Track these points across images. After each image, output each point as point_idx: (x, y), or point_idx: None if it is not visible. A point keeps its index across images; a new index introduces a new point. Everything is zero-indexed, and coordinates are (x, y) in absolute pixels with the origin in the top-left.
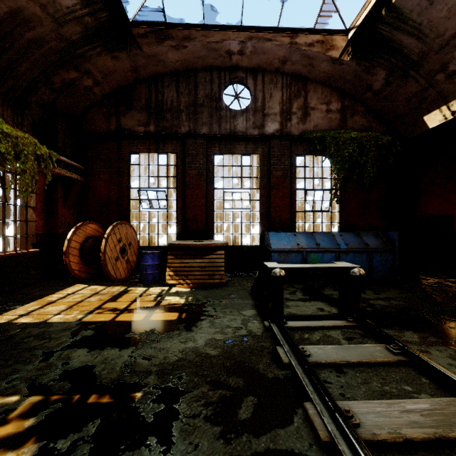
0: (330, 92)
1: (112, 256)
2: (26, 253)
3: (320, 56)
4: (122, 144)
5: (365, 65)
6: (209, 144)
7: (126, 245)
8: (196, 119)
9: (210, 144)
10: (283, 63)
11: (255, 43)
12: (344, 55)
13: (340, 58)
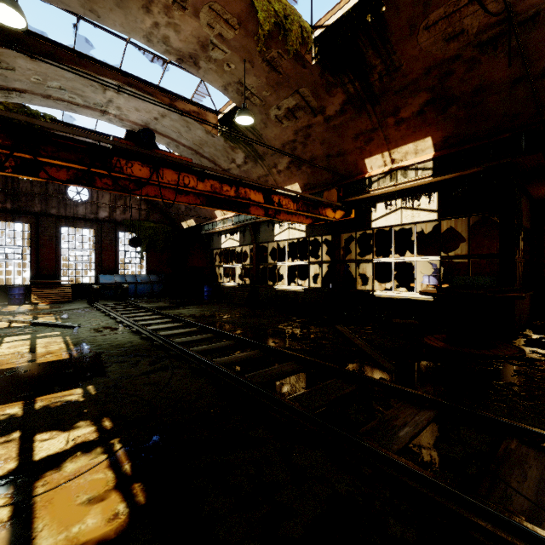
0: (141, 199)
1: None
2: None
3: None
4: None
5: None
6: (57, 221)
7: None
8: (47, 203)
9: (58, 220)
10: None
11: None
12: None
13: None
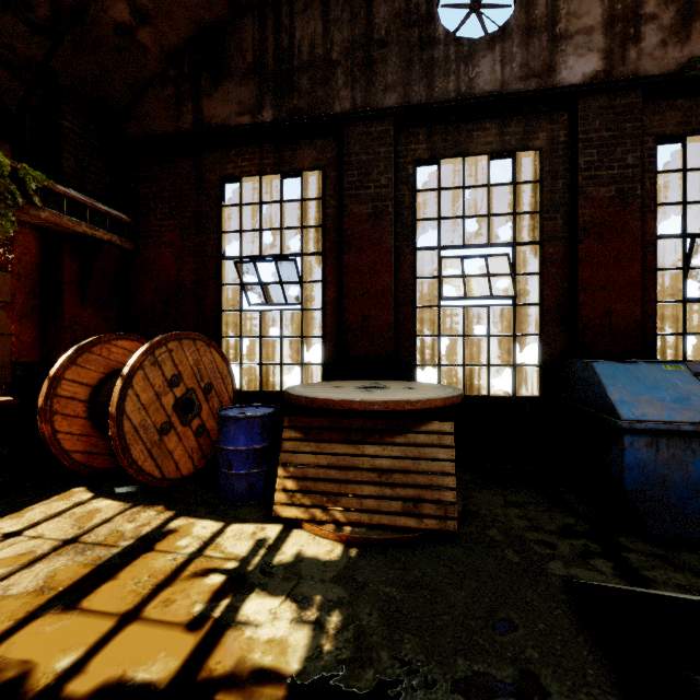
0: None
1: (147, 422)
2: None
3: None
4: (204, 162)
5: None
6: (401, 138)
7: (196, 392)
8: (369, 79)
9: (405, 136)
10: None
11: None
12: None
13: None
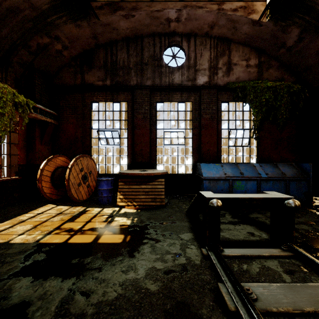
0: (249, 50)
1: (75, 182)
2: (9, 179)
3: (243, 19)
4: (85, 96)
5: (281, 24)
6: (152, 94)
7: (87, 173)
8: (142, 75)
9: (153, 94)
10: (212, 27)
11: (189, 11)
12: (263, 17)
13: (259, 20)
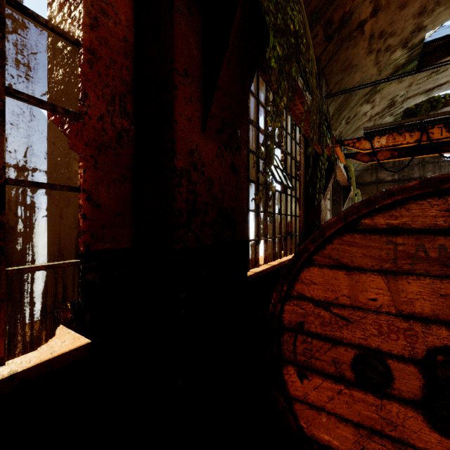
0: None
1: None
2: None
3: None
4: (378, 186)
5: None
6: None
7: None
8: (423, 169)
9: None
10: None
11: None
12: None
13: None
